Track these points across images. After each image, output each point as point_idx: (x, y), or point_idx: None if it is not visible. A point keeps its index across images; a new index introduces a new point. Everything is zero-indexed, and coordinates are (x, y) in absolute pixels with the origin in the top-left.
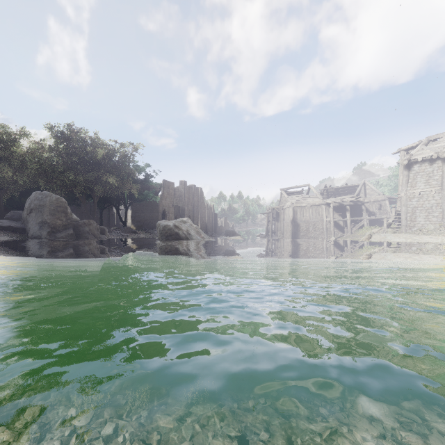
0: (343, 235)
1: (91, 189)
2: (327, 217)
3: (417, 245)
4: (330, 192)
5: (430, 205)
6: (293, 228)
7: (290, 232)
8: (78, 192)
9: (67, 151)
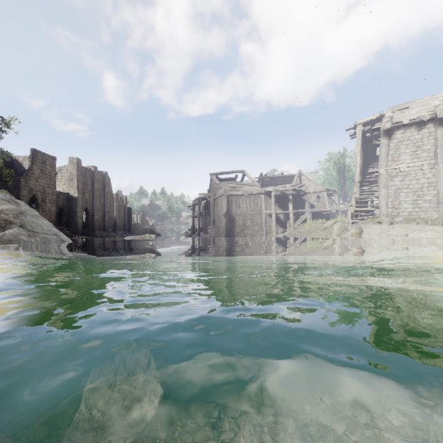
0: (283, 231)
1: None
2: (267, 209)
3: None
4: (265, 182)
5: (419, 185)
6: (227, 223)
7: (223, 228)
8: None
9: None
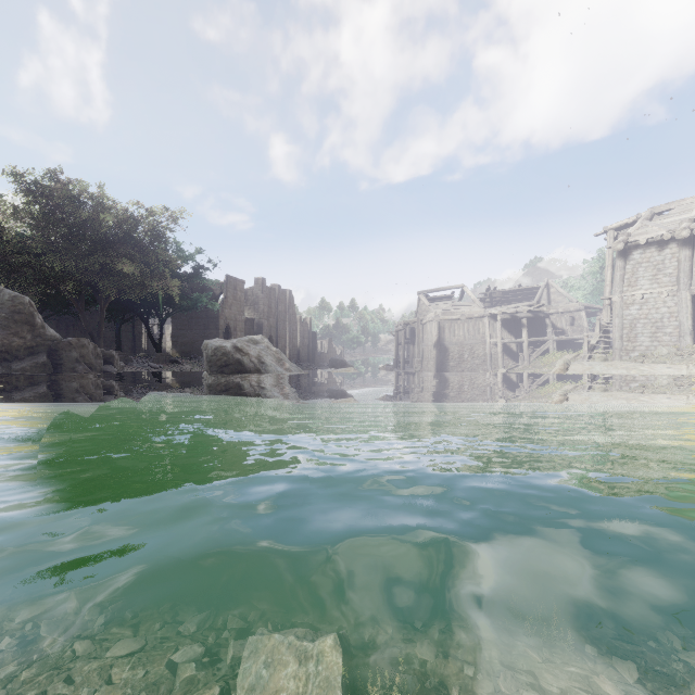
0: (516, 365)
1: (95, 287)
2: (492, 337)
3: (648, 381)
4: (495, 298)
5: (659, 315)
6: (438, 354)
7: (433, 361)
8: (69, 290)
9: (48, 217)
